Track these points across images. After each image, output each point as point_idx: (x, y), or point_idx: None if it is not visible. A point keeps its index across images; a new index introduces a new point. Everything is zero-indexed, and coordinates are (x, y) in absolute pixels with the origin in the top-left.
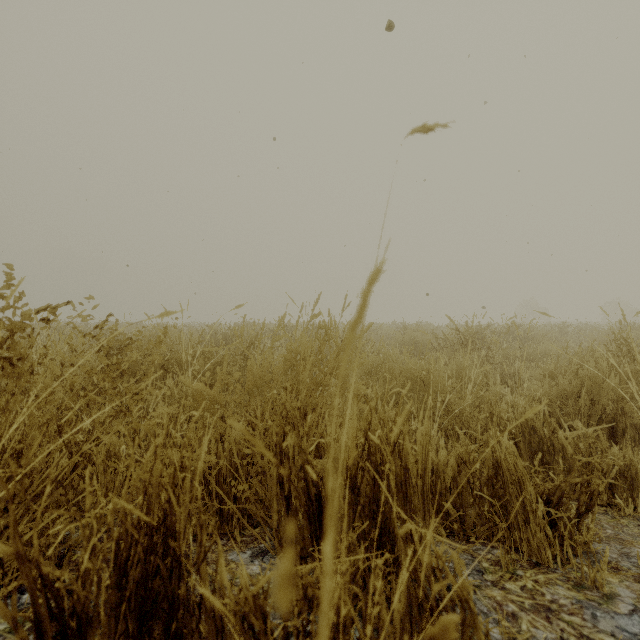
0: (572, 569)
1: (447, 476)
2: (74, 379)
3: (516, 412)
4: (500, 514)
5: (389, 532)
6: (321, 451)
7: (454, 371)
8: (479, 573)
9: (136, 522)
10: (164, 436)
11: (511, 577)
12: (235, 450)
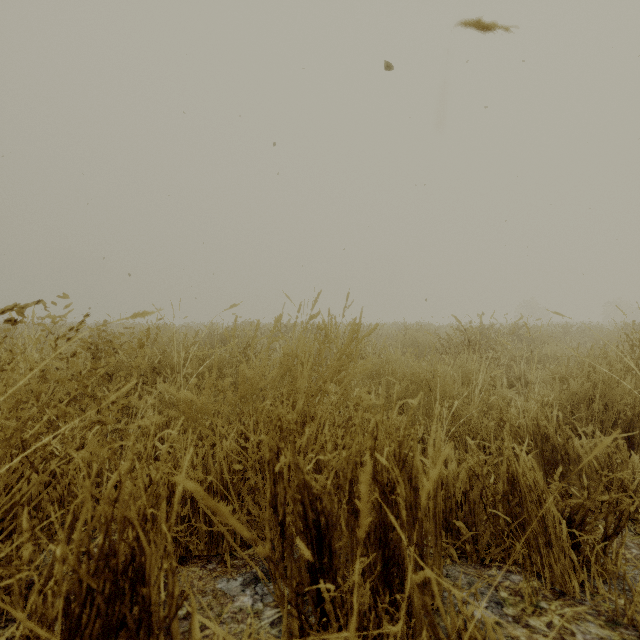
0: (601, 600)
1: (458, 491)
2: (41, 388)
3: (527, 418)
4: (517, 534)
5: (398, 563)
6: (320, 464)
7: (460, 374)
8: (498, 605)
9: (94, 568)
10: (131, 461)
11: (534, 611)
12: (226, 463)
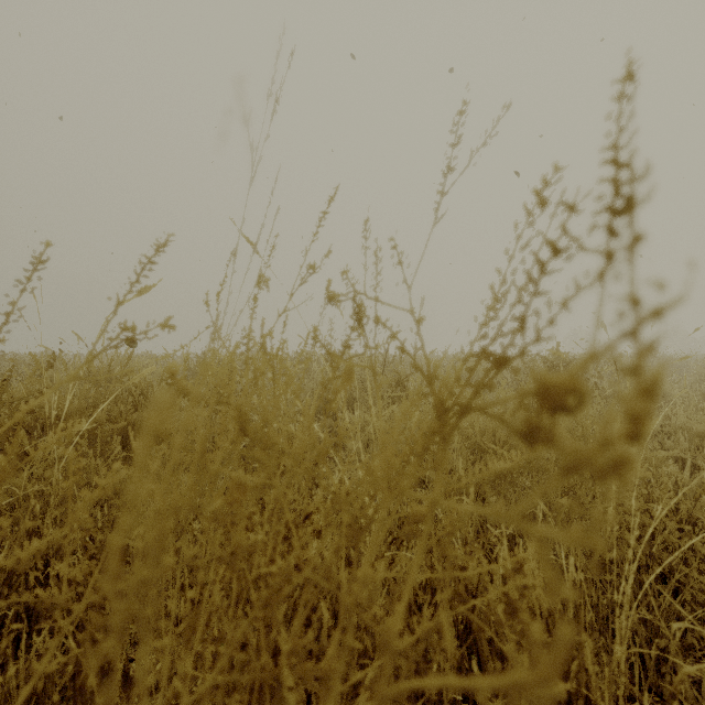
0: None
1: None
2: None
3: None
4: None
5: None
6: None
7: None
8: None
9: None
10: None
11: None
12: None
